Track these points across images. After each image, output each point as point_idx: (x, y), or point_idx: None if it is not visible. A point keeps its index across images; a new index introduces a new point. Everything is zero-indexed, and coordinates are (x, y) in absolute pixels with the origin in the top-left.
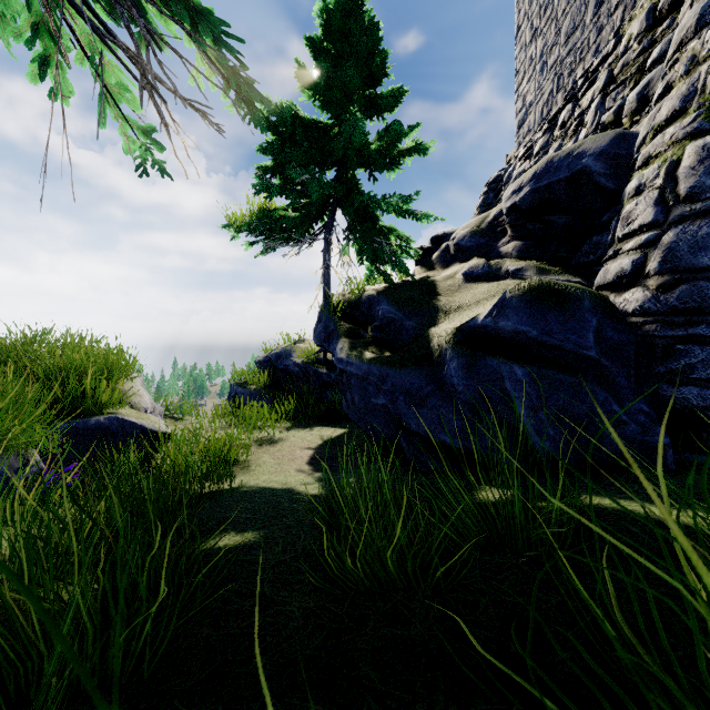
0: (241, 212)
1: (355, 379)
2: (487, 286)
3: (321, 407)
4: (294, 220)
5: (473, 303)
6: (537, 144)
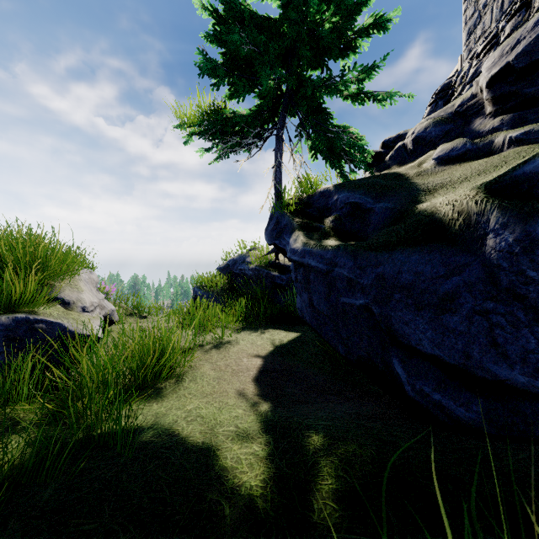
0: (190, 107)
1: (315, 273)
2: (479, 161)
3: (272, 309)
4: (245, 118)
5: (470, 175)
6: (505, 28)
